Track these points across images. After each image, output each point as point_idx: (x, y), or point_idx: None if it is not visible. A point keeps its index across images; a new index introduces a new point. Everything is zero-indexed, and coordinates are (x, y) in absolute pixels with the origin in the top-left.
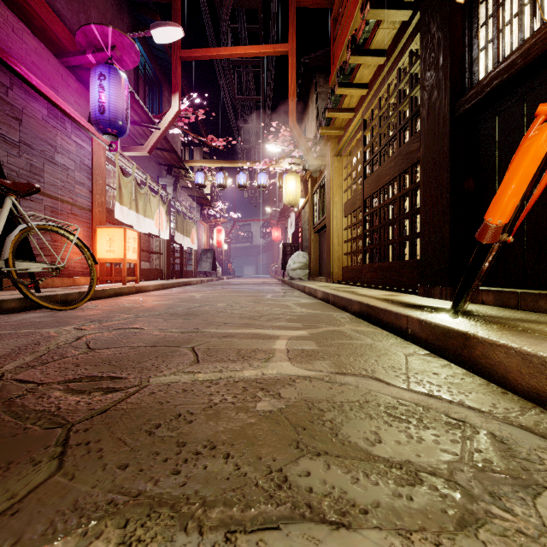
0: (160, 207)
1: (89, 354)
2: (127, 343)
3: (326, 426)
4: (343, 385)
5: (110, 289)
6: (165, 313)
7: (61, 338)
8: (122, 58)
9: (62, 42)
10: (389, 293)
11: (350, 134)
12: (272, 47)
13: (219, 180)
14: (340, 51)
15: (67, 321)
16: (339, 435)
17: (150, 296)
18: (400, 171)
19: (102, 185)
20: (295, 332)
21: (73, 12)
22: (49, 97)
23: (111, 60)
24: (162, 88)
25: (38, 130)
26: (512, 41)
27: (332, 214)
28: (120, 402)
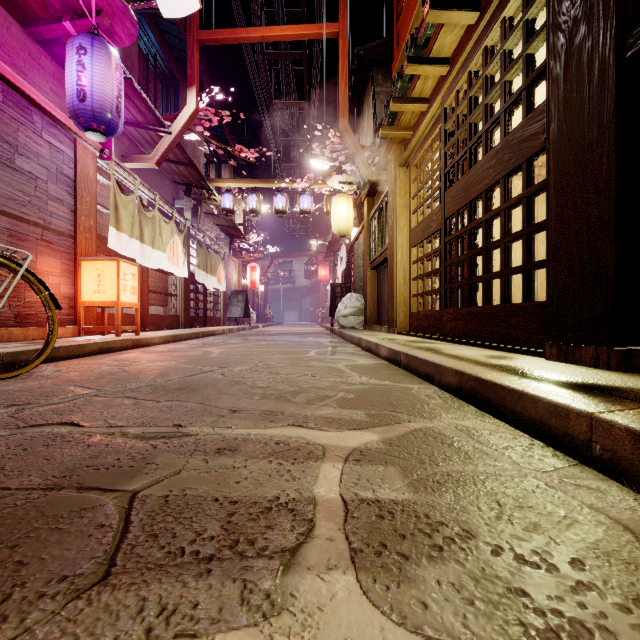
0: (174, 236)
1: None
2: (6, 474)
3: None
4: None
5: (92, 343)
6: (147, 385)
7: None
8: (113, 29)
9: (29, 4)
10: (492, 353)
11: (423, 133)
12: (317, 27)
13: (251, 204)
14: (407, 26)
15: None
16: None
17: (150, 352)
18: (506, 170)
19: (90, 204)
20: (355, 435)
21: None
22: (4, 75)
23: (97, 30)
24: (179, 87)
25: None
26: None
27: (396, 243)
28: None
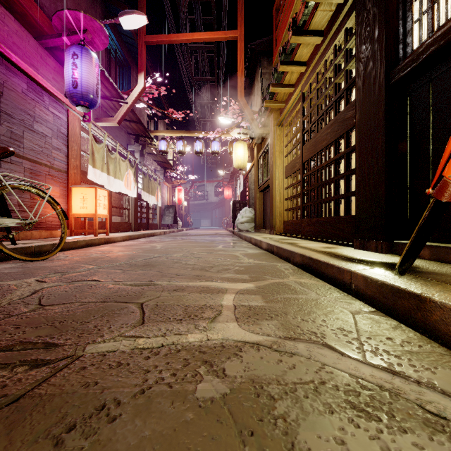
0: (128, 170)
1: (36, 312)
2: (79, 298)
3: (278, 426)
4: (293, 356)
5: (82, 240)
6: (125, 263)
7: (17, 292)
8: (93, 40)
9: (41, 26)
10: (326, 245)
11: (291, 106)
12: (223, 33)
13: (179, 147)
14: (282, 36)
15: (33, 273)
16: (296, 445)
17: (117, 246)
18: (336, 136)
19: (77, 151)
20: (242, 284)
21: (50, 1)
22: (28, 73)
23: (83, 42)
24: (131, 69)
25: (18, 101)
26: (447, 10)
27: (274, 175)
28: (42, 383)
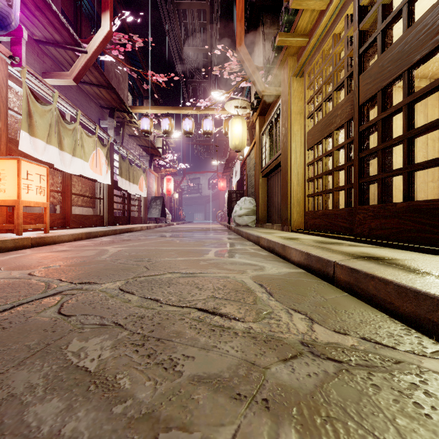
0: (97, 148)
1: None
2: None
3: None
4: None
5: None
6: None
7: None
8: None
9: None
10: None
11: (323, 30)
12: None
13: (164, 126)
14: None
15: None
16: None
17: (42, 252)
18: None
19: None
20: None
21: None
22: None
23: None
24: None
25: None
26: None
27: (289, 147)
28: None
